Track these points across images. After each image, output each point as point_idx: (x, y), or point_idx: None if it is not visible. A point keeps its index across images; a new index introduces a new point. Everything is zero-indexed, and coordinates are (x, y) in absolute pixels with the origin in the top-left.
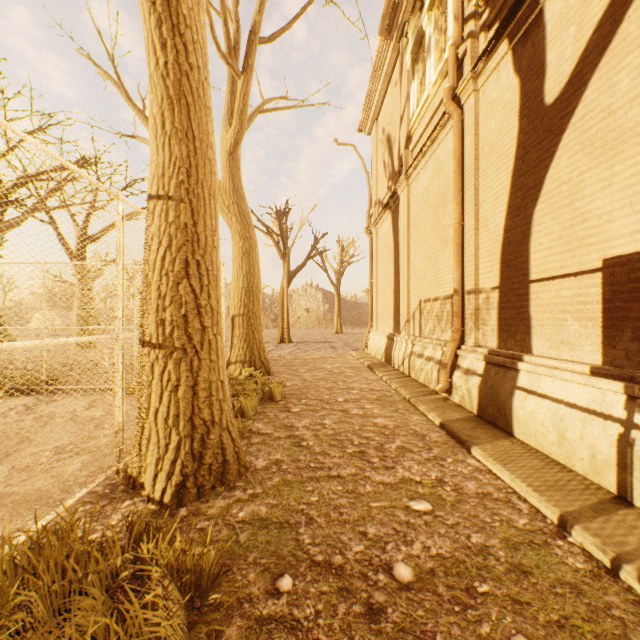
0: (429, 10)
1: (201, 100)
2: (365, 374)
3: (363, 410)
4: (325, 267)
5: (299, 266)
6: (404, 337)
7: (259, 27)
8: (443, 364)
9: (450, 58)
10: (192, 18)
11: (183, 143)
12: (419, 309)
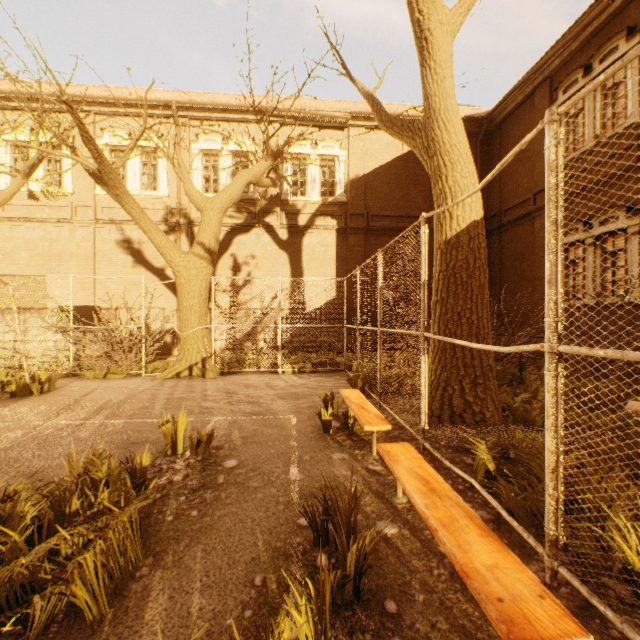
0: None
1: None
2: None
3: None
4: None
5: None
6: None
7: None
8: None
9: None
10: None
11: None
12: None
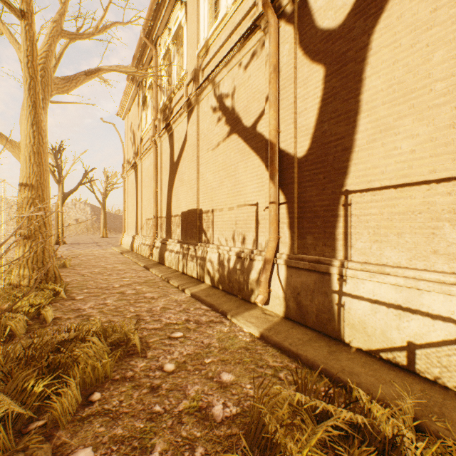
0: (149, 89)
1: (46, 152)
2: (118, 256)
3: (114, 266)
4: (93, 190)
5: (72, 190)
6: (139, 236)
7: (54, 73)
8: (149, 245)
9: (152, 124)
10: (45, 128)
11: (39, 166)
12: (146, 223)
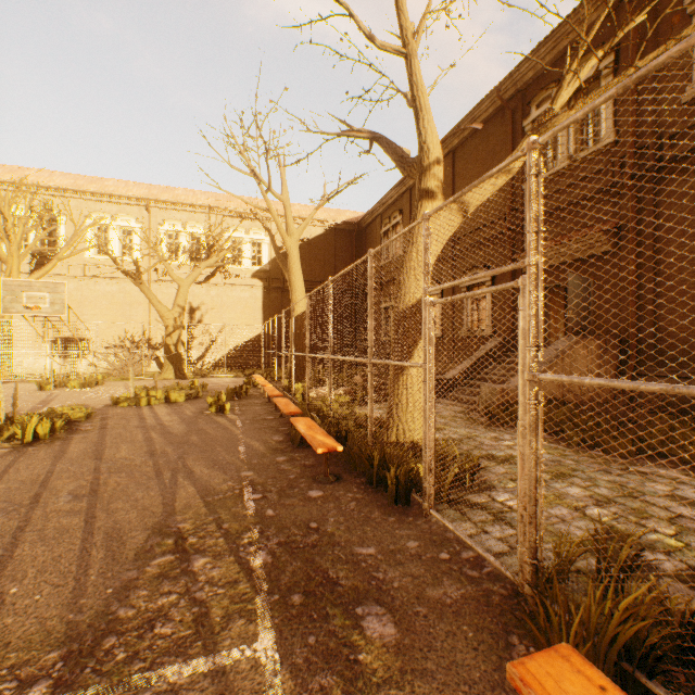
0: None
1: None
2: None
3: None
4: None
5: None
6: None
7: None
8: None
9: None
10: None
11: None
12: None
